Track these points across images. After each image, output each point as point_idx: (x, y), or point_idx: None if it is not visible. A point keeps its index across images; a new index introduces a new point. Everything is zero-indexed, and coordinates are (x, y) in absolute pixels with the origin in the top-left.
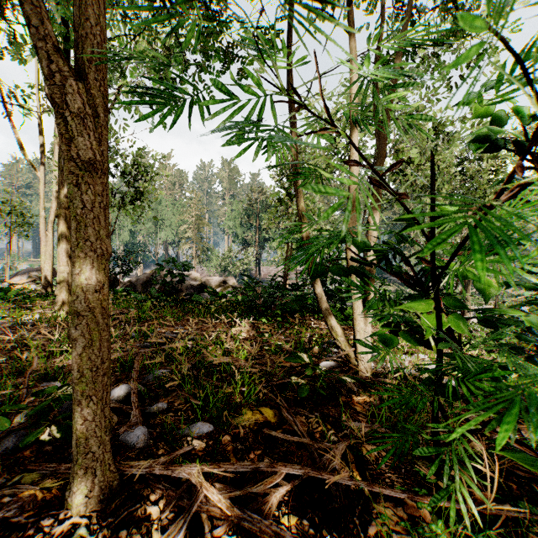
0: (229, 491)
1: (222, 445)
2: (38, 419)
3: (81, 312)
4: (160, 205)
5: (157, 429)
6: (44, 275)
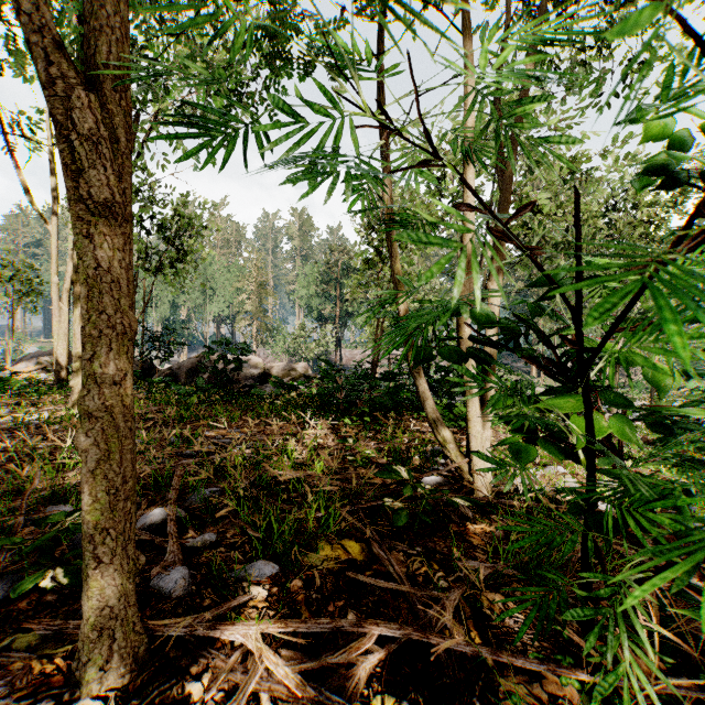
0: (300, 661)
1: (290, 593)
2: (38, 557)
3: (93, 412)
4: (210, 269)
5: (202, 571)
6: (57, 360)
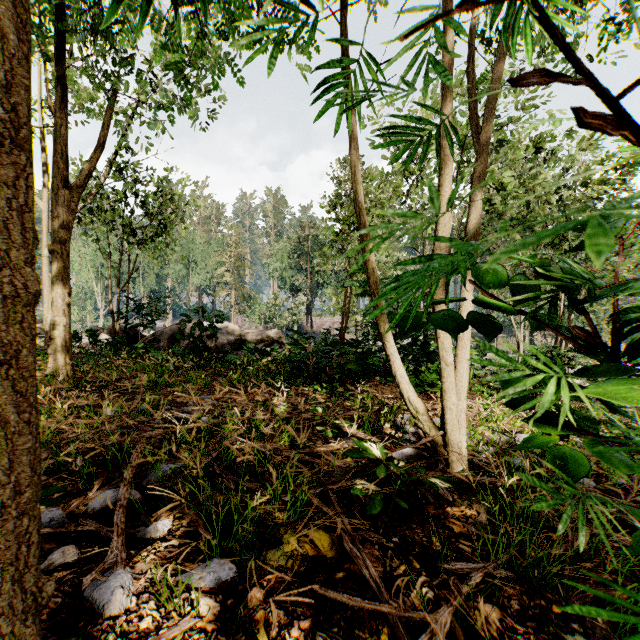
0: None
1: (247, 608)
2: None
3: None
4: (192, 244)
5: (148, 574)
6: (47, 327)
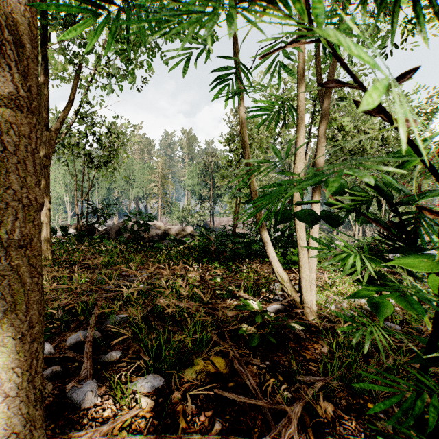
0: None
1: (171, 404)
2: None
3: (1, 271)
4: (131, 167)
5: (107, 383)
6: None
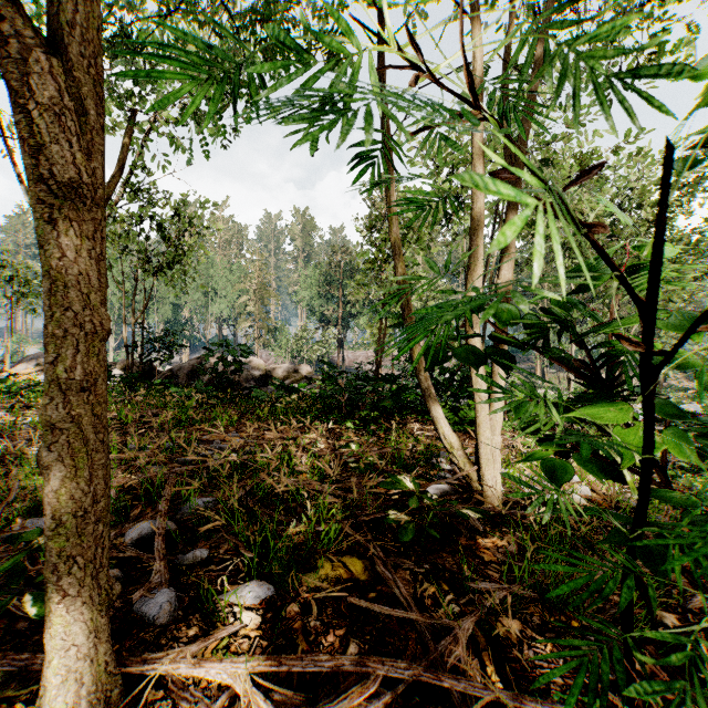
0: None
1: (286, 619)
2: (8, 580)
3: (57, 423)
4: (211, 270)
5: (191, 593)
6: None
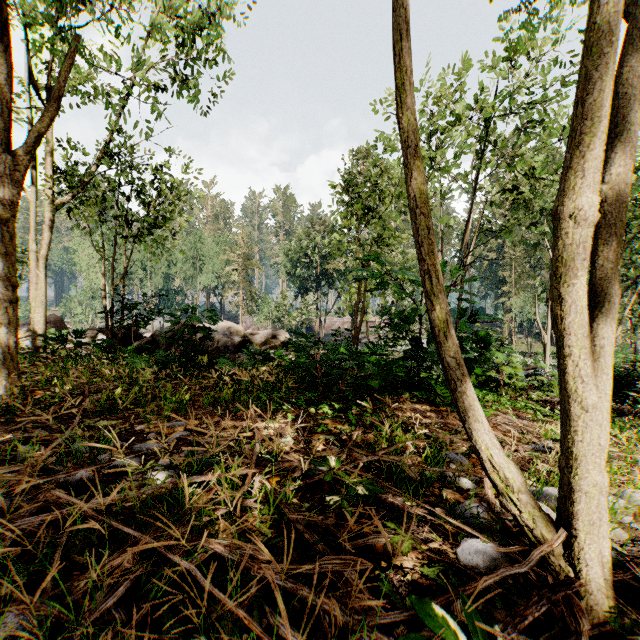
0: None
1: None
2: None
3: None
4: (200, 242)
5: None
6: (34, 328)
